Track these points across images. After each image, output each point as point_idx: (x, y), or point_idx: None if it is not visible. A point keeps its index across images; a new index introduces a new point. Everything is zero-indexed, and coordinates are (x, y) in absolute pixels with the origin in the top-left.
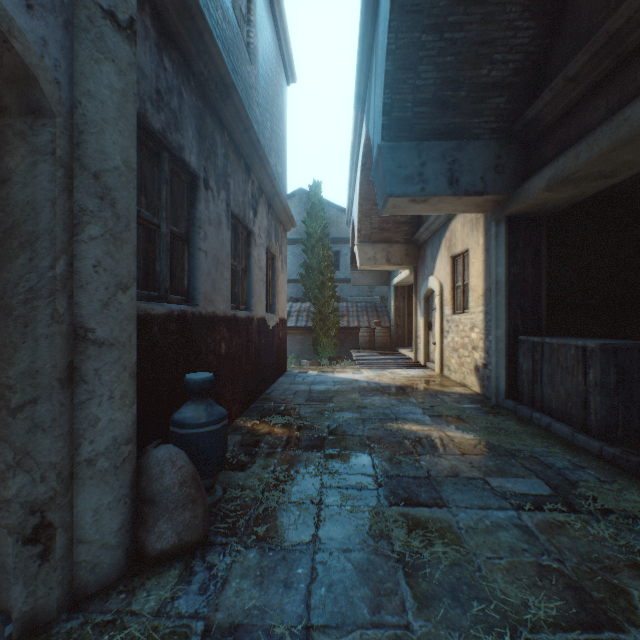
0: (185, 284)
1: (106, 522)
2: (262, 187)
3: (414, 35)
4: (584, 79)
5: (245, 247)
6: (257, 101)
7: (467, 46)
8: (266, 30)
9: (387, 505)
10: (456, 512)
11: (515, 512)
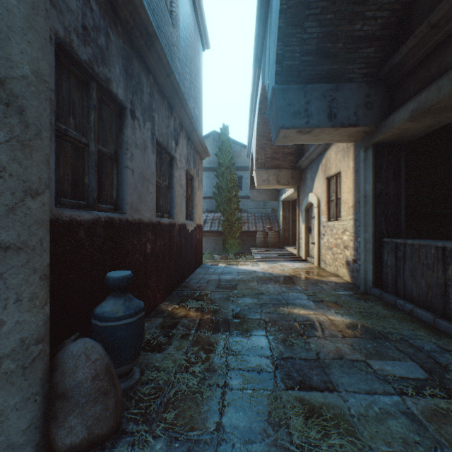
0: (114, 195)
1: (12, 423)
2: (182, 123)
3: None
4: (446, 24)
5: (168, 169)
6: (178, 57)
7: (344, 5)
8: (186, 4)
9: (284, 389)
10: (346, 397)
11: (399, 397)
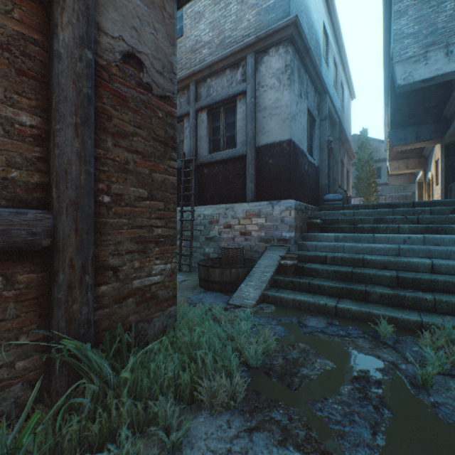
0: None
1: None
2: (345, 149)
3: (398, 102)
4: (451, 110)
5: (341, 168)
6: (344, 122)
7: (418, 100)
8: (346, 95)
9: None
10: None
11: None
